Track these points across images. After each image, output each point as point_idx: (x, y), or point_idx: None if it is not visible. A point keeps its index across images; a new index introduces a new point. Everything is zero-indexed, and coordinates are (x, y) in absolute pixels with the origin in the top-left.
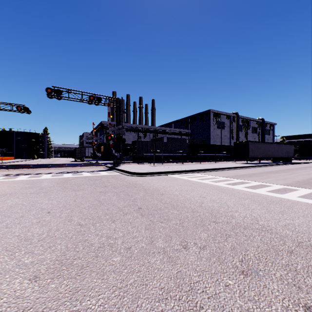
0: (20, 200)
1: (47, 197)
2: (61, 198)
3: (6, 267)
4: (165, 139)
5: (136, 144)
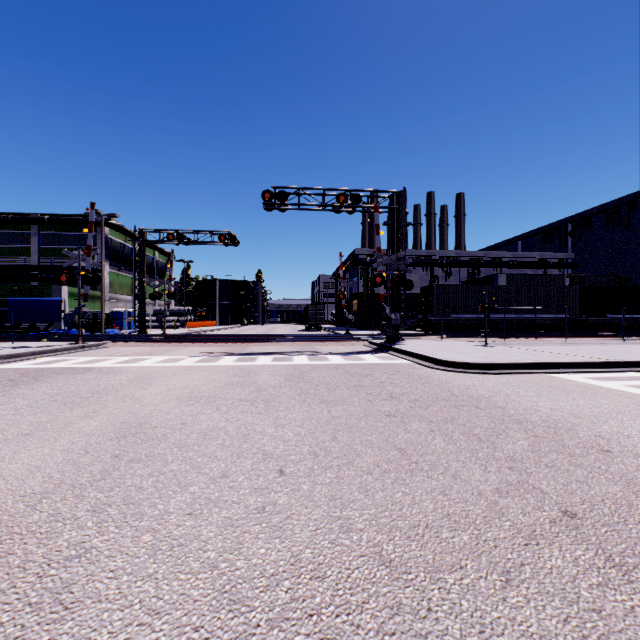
0: (221, 416)
1: (270, 416)
2: (300, 424)
3: None
4: (502, 278)
5: (432, 293)
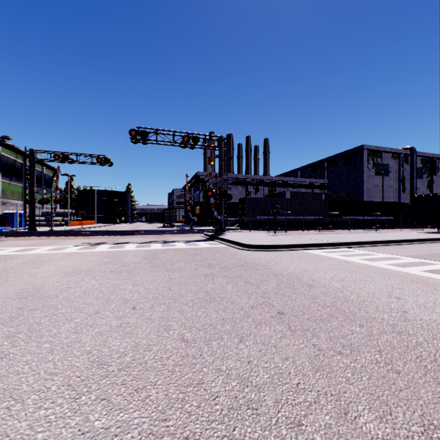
0: (97, 282)
1: (131, 280)
2: (150, 283)
3: (61, 435)
4: (288, 194)
5: (245, 203)
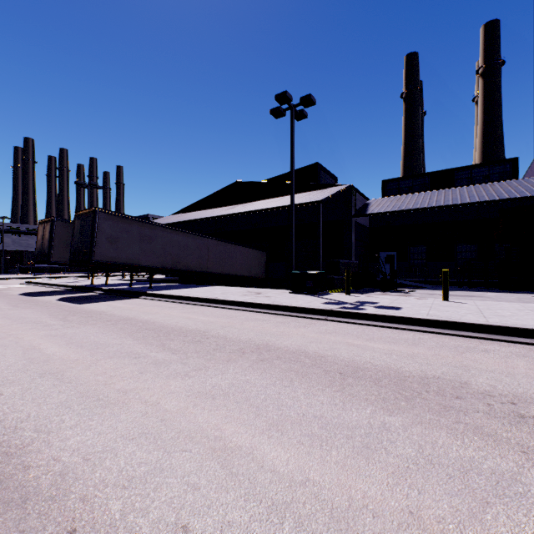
0: None
1: None
2: None
3: None
4: None
5: (23, 255)
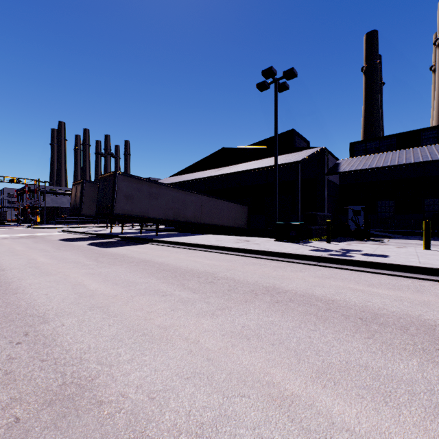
0: None
1: None
2: None
3: None
4: None
5: (59, 210)
